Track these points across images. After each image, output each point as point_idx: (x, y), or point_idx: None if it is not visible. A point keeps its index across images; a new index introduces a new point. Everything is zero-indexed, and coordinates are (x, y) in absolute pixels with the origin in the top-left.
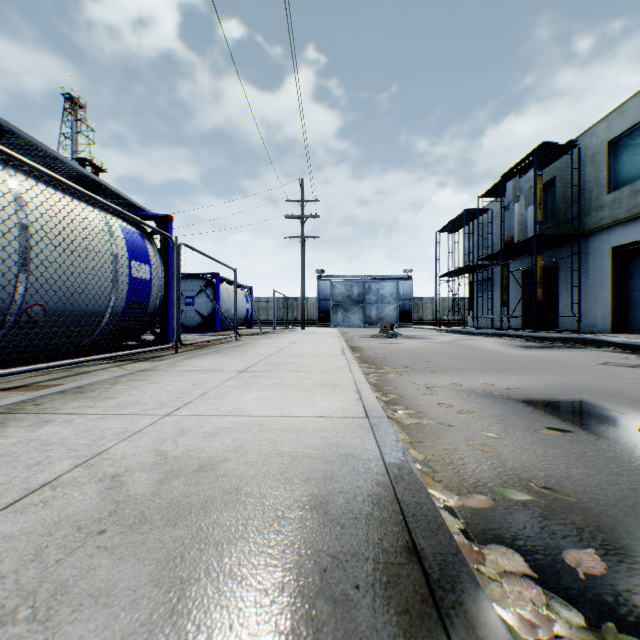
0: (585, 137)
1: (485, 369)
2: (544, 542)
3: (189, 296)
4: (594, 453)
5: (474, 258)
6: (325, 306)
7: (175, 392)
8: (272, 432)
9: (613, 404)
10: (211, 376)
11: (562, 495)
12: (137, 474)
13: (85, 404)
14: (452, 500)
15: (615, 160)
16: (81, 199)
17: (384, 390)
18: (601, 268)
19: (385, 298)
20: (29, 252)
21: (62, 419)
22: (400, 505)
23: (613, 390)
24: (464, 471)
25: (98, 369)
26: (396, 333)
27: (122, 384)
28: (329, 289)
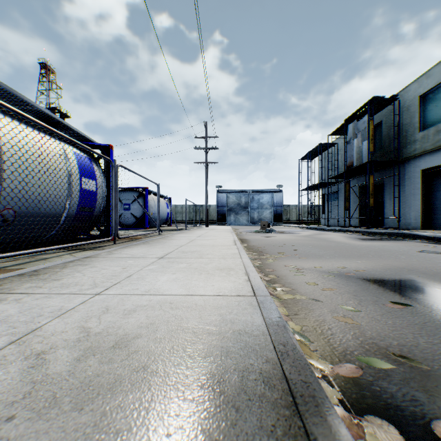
0: (403, 93)
1: (337, 255)
2: (412, 411)
3: (126, 203)
4: (432, 324)
5: (325, 177)
6: (222, 211)
7: (108, 274)
8: (179, 309)
9: (436, 282)
10: (137, 261)
11: (417, 363)
12: (60, 351)
13: (36, 285)
14: (327, 369)
15: (424, 109)
16: (44, 132)
17: (265, 271)
18: (414, 184)
19: (264, 205)
20: (2, 169)
21: (13, 298)
22: (288, 384)
23: (433, 271)
24: (333, 340)
25: (54, 256)
26: (272, 229)
27: (69, 268)
28: (225, 199)
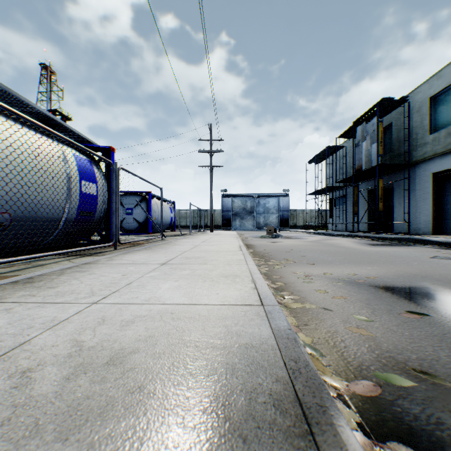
0: (413, 94)
1: (347, 261)
2: (439, 437)
3: (129, 208)
4: None
5: (333, 181)
6: (227, 215)
7: (106, 282)
8: (181, 320)
9: None
10: (138, 268)
11: (440, 380)
12: (48, 368)
13: (29, 293)
14: (342, 387)
15: (435, 111)
16: (42, 133)
17: (272, 278)
18: (425, 188)
19: (270, 210)
20: None
21: (4, 307)
22: (302, 408)
23: (448, 278)
24: (347, 354)
25: (52, 262)
26: (278, 234)
27: (66, 275)
28: (230, 203)
